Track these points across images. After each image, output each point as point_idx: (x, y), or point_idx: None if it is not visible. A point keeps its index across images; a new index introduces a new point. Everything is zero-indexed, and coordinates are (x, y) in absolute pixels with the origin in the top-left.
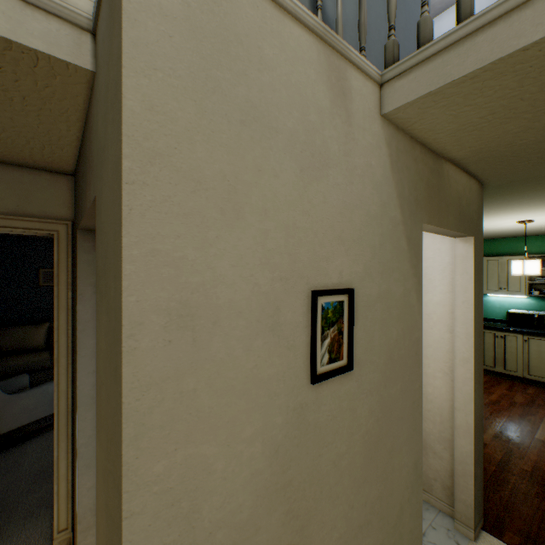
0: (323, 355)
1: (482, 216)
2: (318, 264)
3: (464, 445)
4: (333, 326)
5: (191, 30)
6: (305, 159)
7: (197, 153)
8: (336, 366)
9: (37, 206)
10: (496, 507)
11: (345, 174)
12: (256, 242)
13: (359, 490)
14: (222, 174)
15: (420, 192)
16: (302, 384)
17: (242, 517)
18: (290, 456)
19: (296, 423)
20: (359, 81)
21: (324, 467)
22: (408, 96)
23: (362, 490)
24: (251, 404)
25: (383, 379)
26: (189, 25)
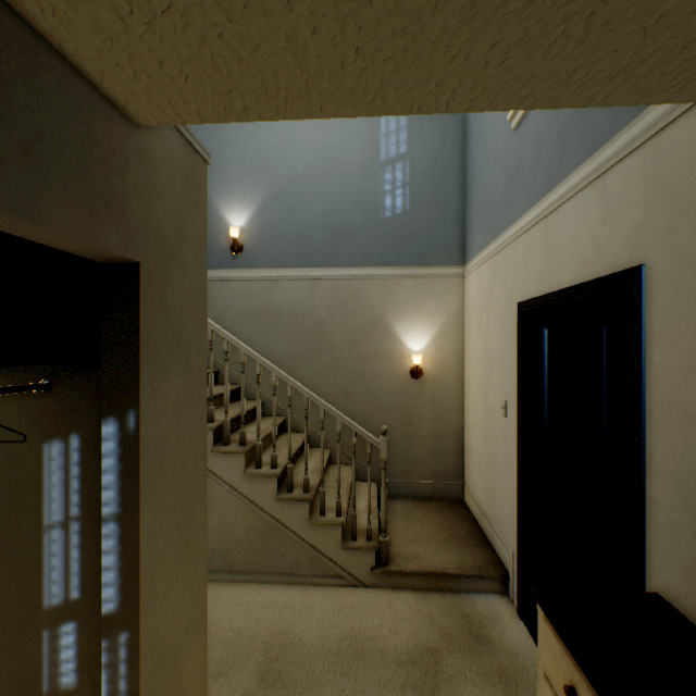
0: None
1: None
2: None
3: None
4: None
5: None
6: None
7: None
8: None
9: None
10: None
11: None
12: None
13: None
14: None
15: None
16: None
17: None
18: None
19: None
20: None
21: None
22: None
23: None
24: None
25: None
26: None
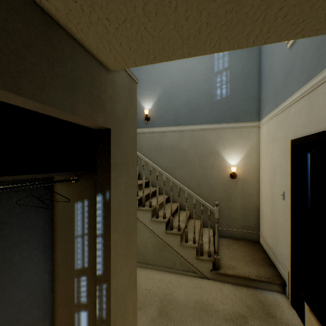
0: None
1: None
2: None
3: None
4: None
5: None
6: None
7: None
8: None
9: None
10: None
11: None
12: None
13: None
14: None
15: None
16: None
17: None
18: None
19: None
20: None
21: None
22: None
23: None
24: None
25: None
26: None
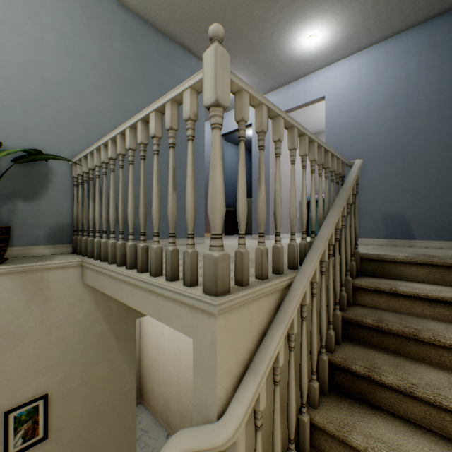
0: (17, 441)
1: None
2: (14, 393)
3: None
4: (28, 421)
5: None
6: None
7: None
8: (32, 441)
9: None
10: None
11: (43, 332)
12: None
13: None
14: None
15: None
16: None
17: None
18: None
19: None
20: (59, 273)
21: None
22: (88, 281)
23: None
24: None
25: (87, 428)
26: None
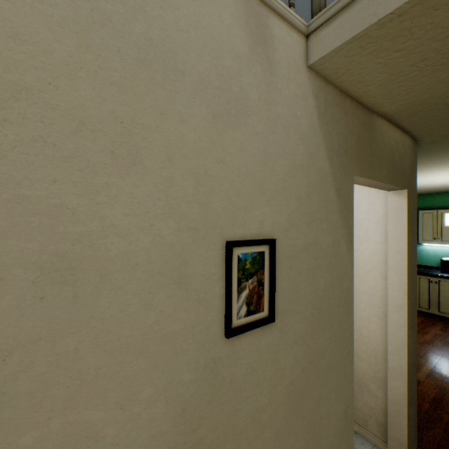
0: (240, 307)
1: (415, 170)
2: (235, 214)
3: (397, 387)
4: (252, 277)
5: None
6: (219, 105)
7: (79, 91)
8: (256, 318)
9: None
10: (429, 444)
11: (266, 123)
12: (158, 189)
13: (283, 442)
14: (114, 115)
15: (350, 145)
16: (215, 338)
17: None
18: (201, 413)
19: (208, 379)
20: (283, 30)
21: (242, 422)
22: (333, 43)
23: (286, 441)
24: (151, 362)
25: (310, 329)
26: None
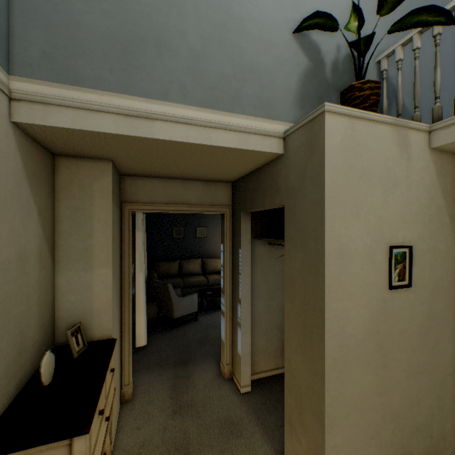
0: (394, 277)
1: None
2: (392, 233)
3: None
4: (400, 264)
5: (342, 149)
6: (385, 185)
7: (344, 194)
8: (401, 284)
9: (218, 200)
10: None
11: (406, 187)
12: (365, 225)
13: (415, 352)
14: (352, 199)
15: None
16: (384, 289)
17: (359, 337)
18: (379, 320)
19: (381, 306)
20: (415, 135)
21: (395, 332)
22: (447, 140)
23: (416, 353)
24: (363, 292)
25: (431, 297)
26: (342, 148)
